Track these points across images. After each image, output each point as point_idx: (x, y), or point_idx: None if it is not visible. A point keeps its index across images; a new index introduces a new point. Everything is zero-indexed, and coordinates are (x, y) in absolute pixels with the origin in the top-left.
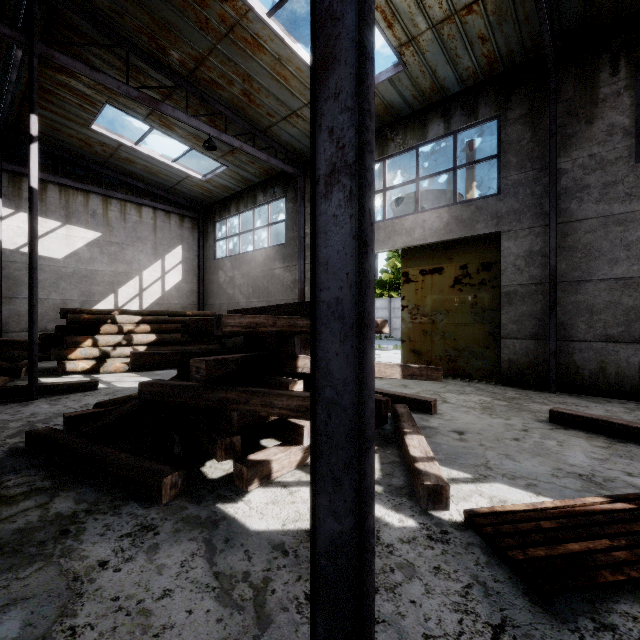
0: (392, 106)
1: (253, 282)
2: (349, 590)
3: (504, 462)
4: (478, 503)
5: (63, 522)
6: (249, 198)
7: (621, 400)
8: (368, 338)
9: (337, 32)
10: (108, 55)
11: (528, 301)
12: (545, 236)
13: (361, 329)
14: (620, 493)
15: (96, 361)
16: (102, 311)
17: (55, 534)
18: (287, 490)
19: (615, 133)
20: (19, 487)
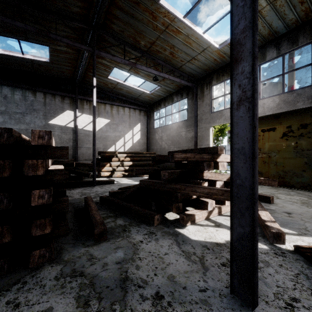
0: None
1: (172, 138)
2: (248, 253)
3: None
4: (301, 244)
5: (122, 227)
6: (170, 99)
7: None
8: (256, 161)
9: (242, 49)
10: (117, 48)
11: None
12: None
13: (253, 158)
14: None
15: (111, 172)
16: (112, 152)
17: (122, 230)
18: (203, 227)
19: None
20: (104, 214)
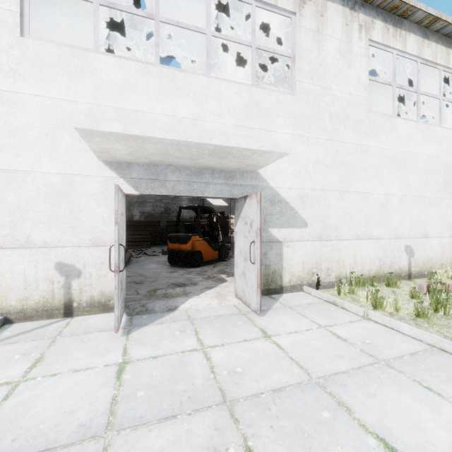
0: None
1: None
2: None
3: None
4: None
5: None
6: None
7: None
8: None
9: None
10: None
11: None
12: None
13: None
14: None
15: None
16: None
17: None
18: None
19: None
20: None
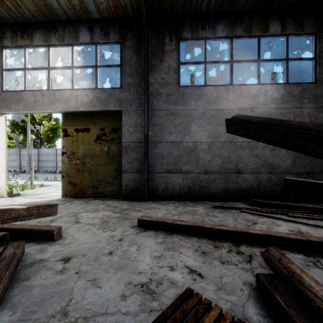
0: (51, 7)
1: None
2: None
3: (86, 294)
4: None
5: None
6: None
7: (173, 201)
8: None
9: None
10: None
11: (135, 151)
12: (143, 116)
13: None
14: (164, 299)
15: None
16: None
17: None
18: None
19: (171, 70)
20: None
